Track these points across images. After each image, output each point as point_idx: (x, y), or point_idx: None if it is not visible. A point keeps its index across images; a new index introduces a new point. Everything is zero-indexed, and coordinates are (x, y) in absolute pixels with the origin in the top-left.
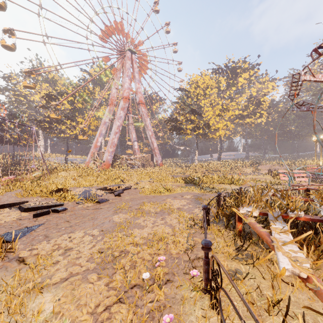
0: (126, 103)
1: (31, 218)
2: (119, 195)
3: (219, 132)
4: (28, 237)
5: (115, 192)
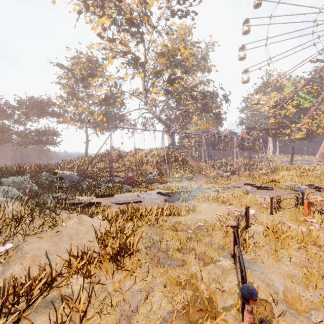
0: None
1: (255, 189)
2: (319, 190)
3: None
4: (253, 193)
5: (318, 188)
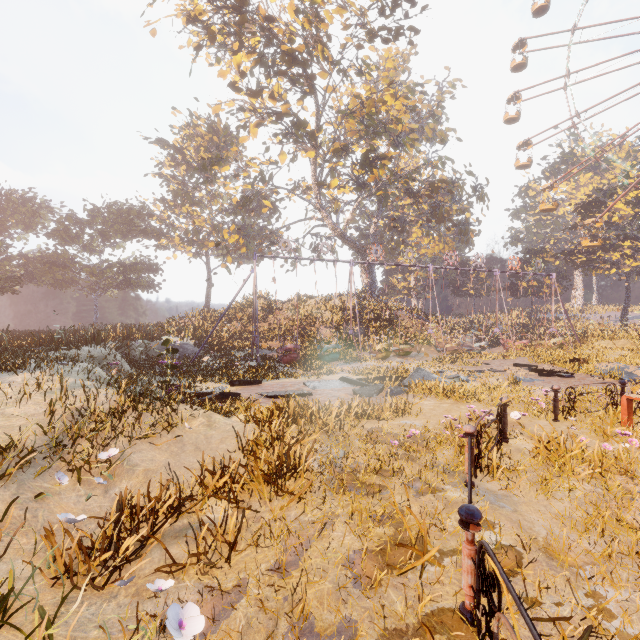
0: None
1: (536, 376)
2: None
3: None
4: (530, 383)
5: None
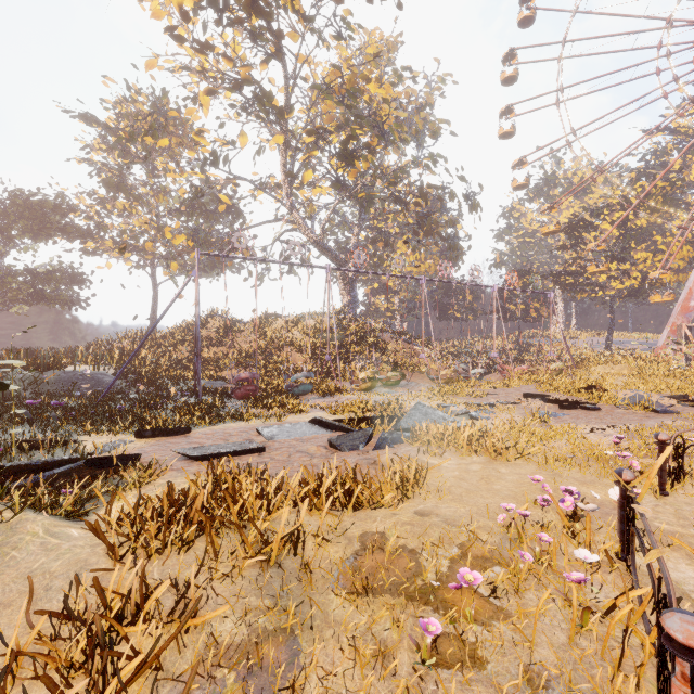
0: None
1: (556, 409)
2: None
3: None
4: (556, 419)
5: None
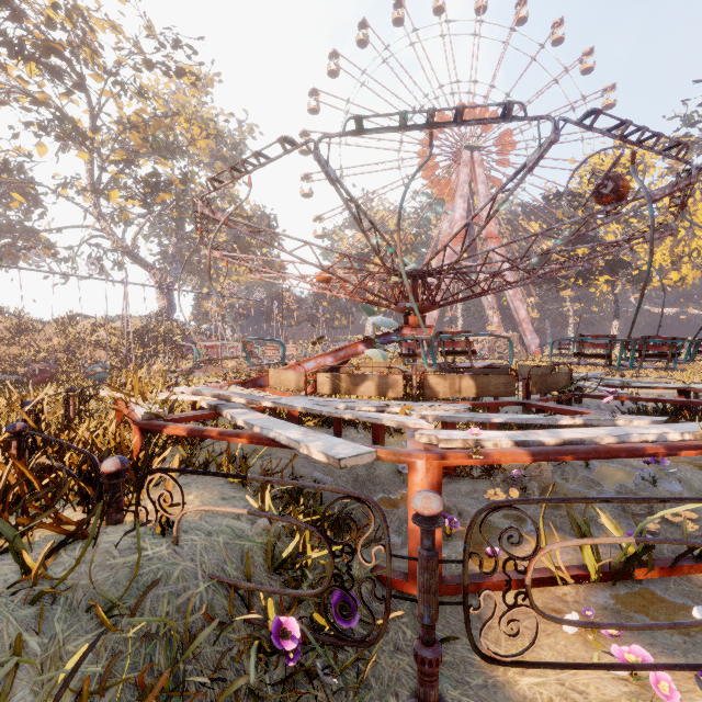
0: (457, 245)
1: None
2: None
3: (677, 272)
4: None
5: None
